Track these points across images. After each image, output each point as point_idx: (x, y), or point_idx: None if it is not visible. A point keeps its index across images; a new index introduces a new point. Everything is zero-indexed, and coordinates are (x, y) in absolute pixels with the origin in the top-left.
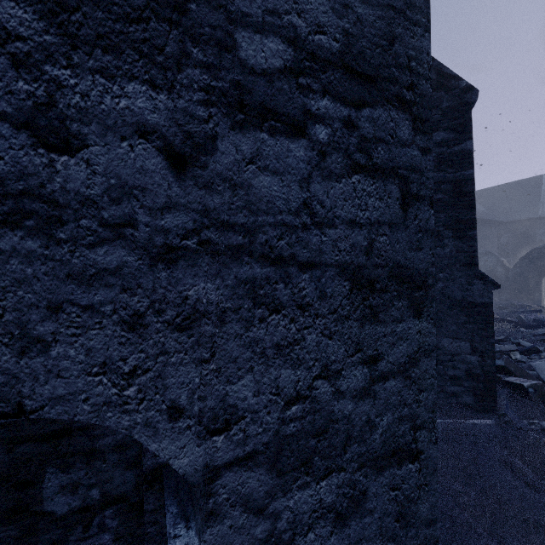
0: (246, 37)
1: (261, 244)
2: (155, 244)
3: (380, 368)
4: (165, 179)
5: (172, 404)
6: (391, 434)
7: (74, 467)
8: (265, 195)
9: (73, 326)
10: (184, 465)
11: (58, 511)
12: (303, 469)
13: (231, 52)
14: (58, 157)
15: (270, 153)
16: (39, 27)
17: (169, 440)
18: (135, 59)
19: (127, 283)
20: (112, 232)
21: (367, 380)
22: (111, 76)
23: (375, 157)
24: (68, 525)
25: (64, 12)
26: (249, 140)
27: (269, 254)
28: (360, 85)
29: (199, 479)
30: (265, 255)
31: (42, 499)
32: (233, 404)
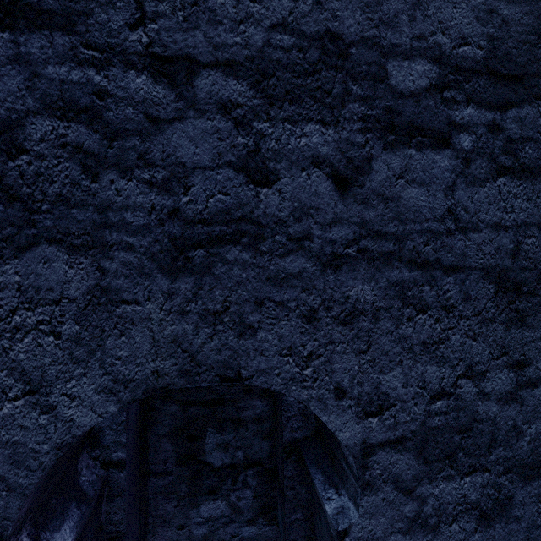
0: (396, 66)
1: (408, 250)
2: (325, 253)
3: (527, 374)
4: (332, 199)
5: (337, 386)
6: (540, 444)
7: (226, 431)
8: (412, 205)
9: (270, 317)
10: (346, 438)
11: (215, 463)
12: (447, 462)
13: (383, 82)
14: (261, 189)
15: (417, 167)
16: (250, 95)
17: (335, 415)
18: (311, 104)
19: (305, 285)
20: (295, 245)
21: (513, 384)
22: (294, 121)
23: (522, 158)
24: (222, 476)
25: (265, 79)
26: (398, 157)
27: (416, 259)
28: (505, 87)
29: (358, 452)
30: (412, 260)
31: (204, 451)
32: (385, 392)
